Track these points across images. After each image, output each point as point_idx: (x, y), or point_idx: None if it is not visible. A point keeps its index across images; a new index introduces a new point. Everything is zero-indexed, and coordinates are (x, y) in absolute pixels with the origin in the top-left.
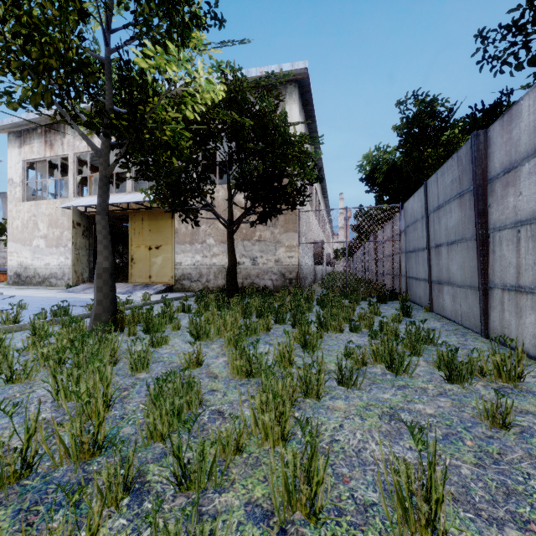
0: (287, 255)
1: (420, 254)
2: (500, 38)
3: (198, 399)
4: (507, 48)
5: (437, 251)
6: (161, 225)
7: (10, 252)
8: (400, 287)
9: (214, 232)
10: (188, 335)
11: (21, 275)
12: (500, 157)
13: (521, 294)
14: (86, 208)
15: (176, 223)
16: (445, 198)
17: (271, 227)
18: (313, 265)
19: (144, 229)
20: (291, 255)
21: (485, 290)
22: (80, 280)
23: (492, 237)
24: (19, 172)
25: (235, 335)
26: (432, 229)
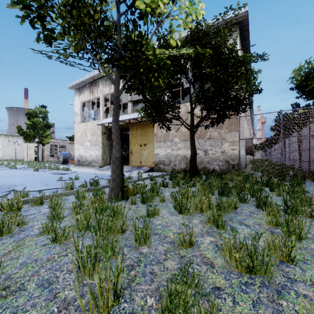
0: (230, 147)
1: None
2: None
3: (212, 313)
4: None
5: None
6: (147, 131)
7: (75, 149)
8: None
9: (179, 134)
10: (171, 207)
11: (80, 161)
12: None
13: None
14: (108, 124)
15: (155, 129)
16: None
17: (218, 129)
18: (245, 155)
19: (137, 134)
20: (233, 148)
21: None
22: (105, 164)
23: None
24: (79, 108)
25: (216, 215)
26: None
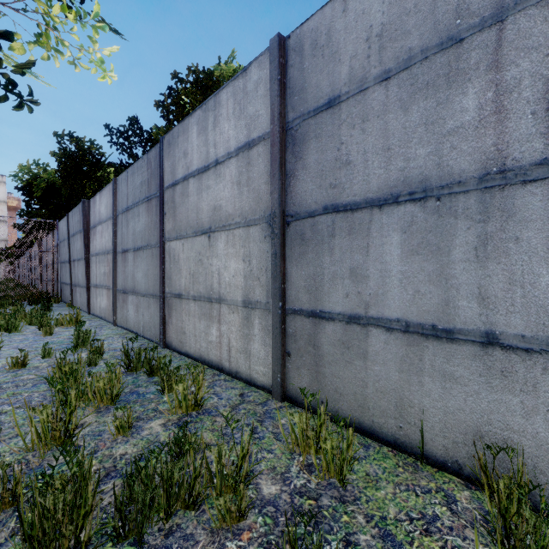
0: None
1: (67, 265)
2: (117, 137)
3: None
4: (122, 145)
5: (74, 264)
6: None
7: None
8: (58, 292)
9: None
10: None
11: None
12: (93, 218)
13: (97, 288)
14: None
15: None
16: (76, 230)
17: None
18: None
19: None
20: None
21: (89, 288)
22: None
23: (91, 259)
24: None
25: None
26: (72, 248)
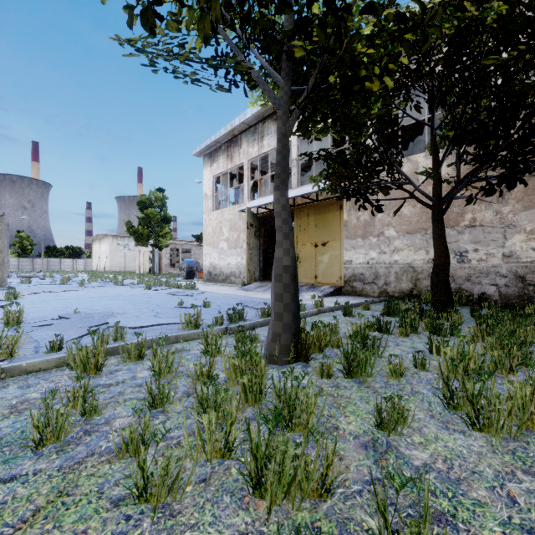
0: (530, 245)
1: None
2: None
3: None
4: None
5: None
6: (327, 219)
7: (205, 254)
8: None
9: (396, 220)
10: (430, 397)
11: (211, 274)
12: None
13: None
14: (257, 210)
15: (345, 214)
16: None
17: (495, 204)
18: None
19: (309, 225)
20: None
21: None
22: (253, 279)
23: None
24: (210, 187)
25: None
26: None
